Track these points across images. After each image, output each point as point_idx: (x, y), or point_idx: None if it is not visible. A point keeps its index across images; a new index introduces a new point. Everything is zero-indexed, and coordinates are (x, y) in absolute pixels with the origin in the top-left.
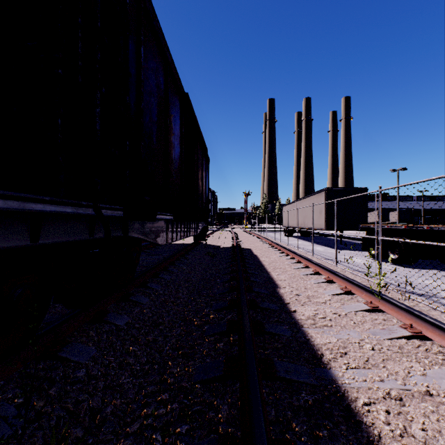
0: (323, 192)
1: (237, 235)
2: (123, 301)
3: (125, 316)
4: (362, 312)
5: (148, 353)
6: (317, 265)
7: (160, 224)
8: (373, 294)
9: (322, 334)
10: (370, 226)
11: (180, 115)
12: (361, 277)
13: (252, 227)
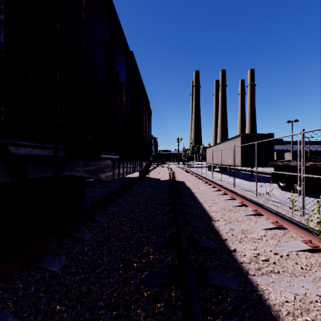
0: (239, 137)
1: (172, 170)
2: (66, 237)
3: (63, 257)
4: (303, 252)
5: (76, 315)
6: (243, 198)
7: (106, 163)
8: (310, 232)
9: (274, 285)
10: (278, 163)
11: (126, 69)
12: (283, 209)
13: (183, 163)
